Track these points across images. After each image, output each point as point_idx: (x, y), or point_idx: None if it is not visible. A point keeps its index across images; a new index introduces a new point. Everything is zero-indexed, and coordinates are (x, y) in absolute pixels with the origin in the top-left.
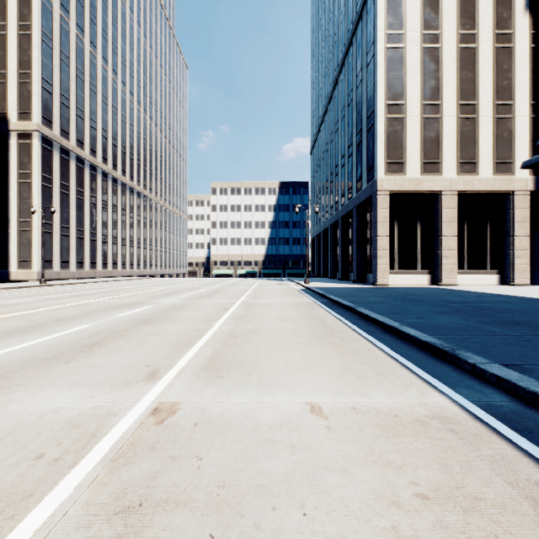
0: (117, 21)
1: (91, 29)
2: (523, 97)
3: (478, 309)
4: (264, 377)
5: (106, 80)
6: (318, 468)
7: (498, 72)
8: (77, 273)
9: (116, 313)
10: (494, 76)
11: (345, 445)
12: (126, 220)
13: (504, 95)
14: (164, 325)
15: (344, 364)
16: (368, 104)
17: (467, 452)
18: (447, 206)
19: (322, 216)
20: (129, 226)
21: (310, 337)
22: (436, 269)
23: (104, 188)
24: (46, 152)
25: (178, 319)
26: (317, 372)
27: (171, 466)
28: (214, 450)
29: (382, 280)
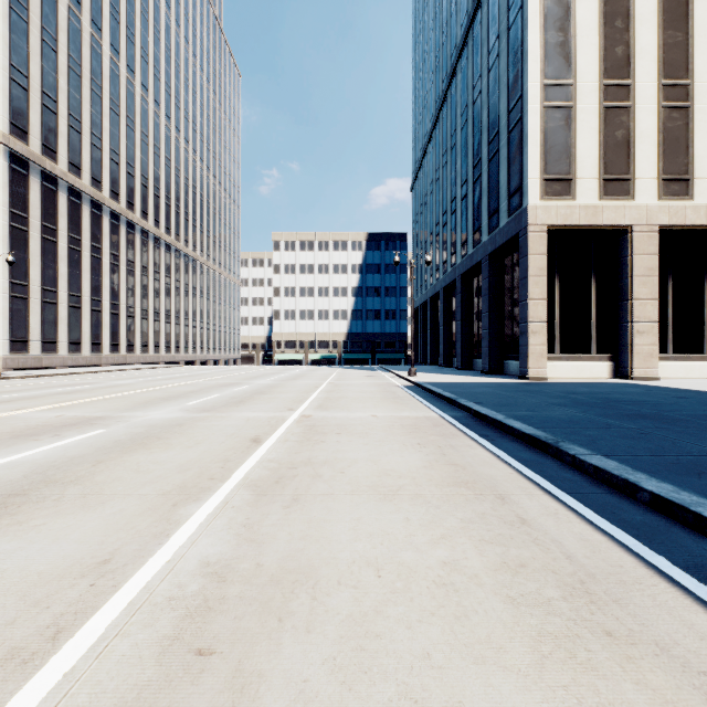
0: None
1: (93, 3)
2: None
3: None
4: None
5: (117, 79)
6: None
7: None
8: (70, 358)
9: None
10: None
11: None
12: (149, 283)
13: None
14: (22, 528)
15: None
16: (511, 89)
17: None
18: (642, 251)
19: (430, 276)
20: (153, 291)
21: (532, 652)
22: (623, 353)
23: (114, 235)
24: (18, 177)
25: (103, 489)
26: None
27: None
28: None
29: (537, 371)
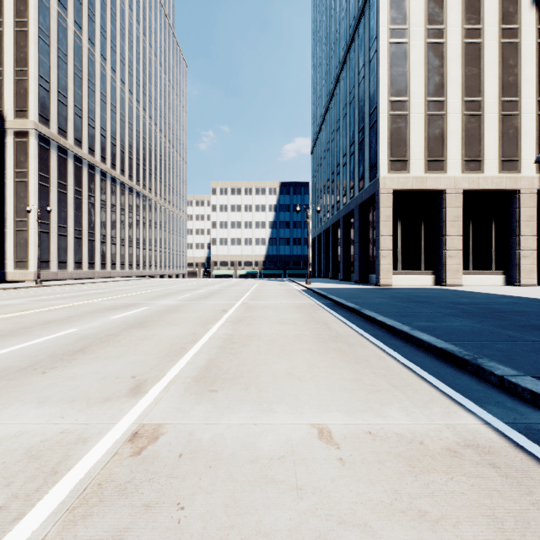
0: (116, 19)
1: (89, 27)
2: (529, 93)
3: (490, 311)
4: (263, 391)
5: (105, 78)
6: (332, 523)
7: (504, 67)
8: (75, 273)
9: (108, 316)
10: (500, 72)
11: (364, 487)
12: (125, 220)
13: (509, 91)
14: (157, 329)
15: (353, 374)
16: (371, 100)
17: (518, 497)
18: (452, 205)
19: (324, 216)
20: (128, 226)
21: (314, 342)
22: (440, 270)
23: (103, 187)
24: (43, 151)
25: (173, 322)
26: (323, 385)
27: (143, 519)
28: (200, 493)
29: (385, 281)
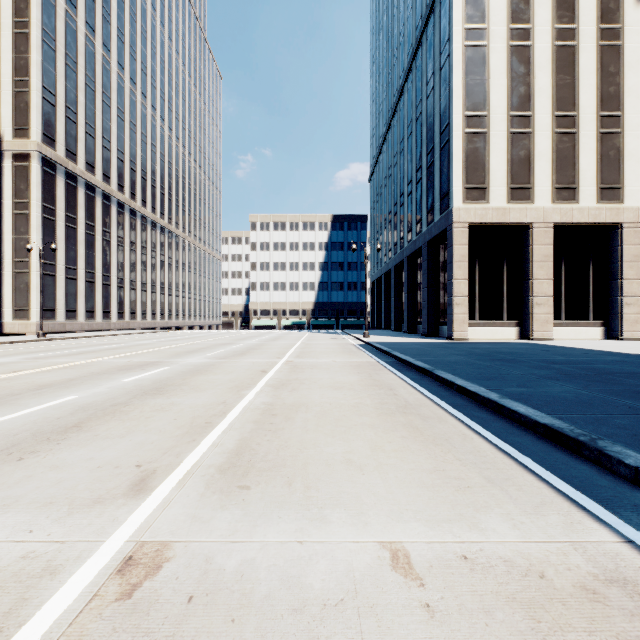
0: (136, 20)
1: (104, 29)
2: (634, 107)
3: (595, 373)
4: (312, 488)
5: (122, 91)
6: None
7: (604, 75)
8: (87, 324)
9: (119, 378)
10: (598, 81)
11: None
12: (147, 260)
13: (610, 104)
14: (178, 396)
15: (432, 462)
16: (442, 116)
17: None
18: (540, 242)
19: (384, 256)
20: (150, 267)
21: (377, 415)
22: (526, 320)
23: (120, 221)
24: (48, 177)
25: (199, 387)
26: (393, 478)
27: None
28: None
29: (460, 334)
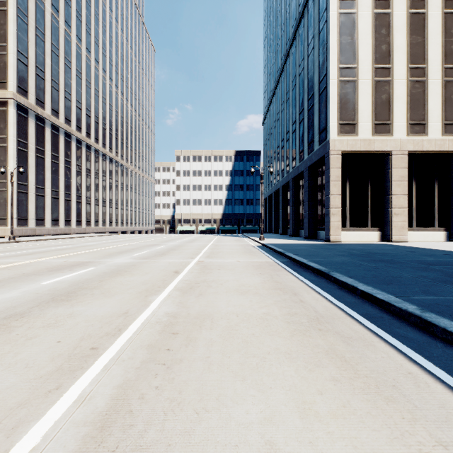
0: (90, 5)
1: (66, 10)
2: None
3: None
4: None
5: (80, 57)
6: None
7: (447, 36)
8: (52, 230)
9: (42, 280)
10: (443, 40)
11: None
12: (99, 182)
13: (452, 59)
14: (83, 303)
15: None
16: (320, 69)
17: None
18: (398, 166)
19: (274, 179)
20: (102, 188)
21: (290, 333)
22: (386, 227)
23: (78, 153)
24: (22, 119)
25: (110, 291)
26: None
27: None
28: None
29: (335, 237)
